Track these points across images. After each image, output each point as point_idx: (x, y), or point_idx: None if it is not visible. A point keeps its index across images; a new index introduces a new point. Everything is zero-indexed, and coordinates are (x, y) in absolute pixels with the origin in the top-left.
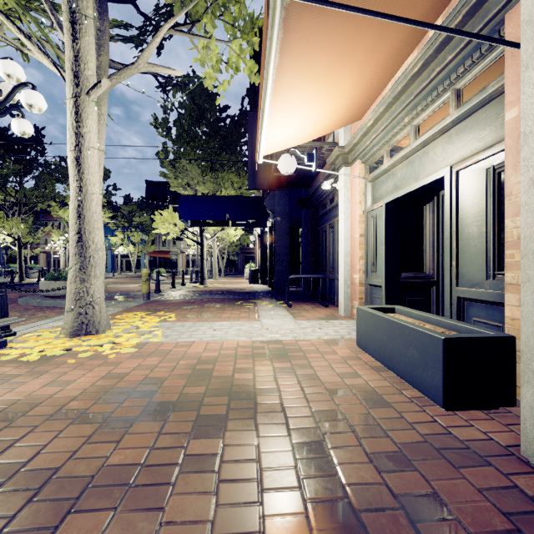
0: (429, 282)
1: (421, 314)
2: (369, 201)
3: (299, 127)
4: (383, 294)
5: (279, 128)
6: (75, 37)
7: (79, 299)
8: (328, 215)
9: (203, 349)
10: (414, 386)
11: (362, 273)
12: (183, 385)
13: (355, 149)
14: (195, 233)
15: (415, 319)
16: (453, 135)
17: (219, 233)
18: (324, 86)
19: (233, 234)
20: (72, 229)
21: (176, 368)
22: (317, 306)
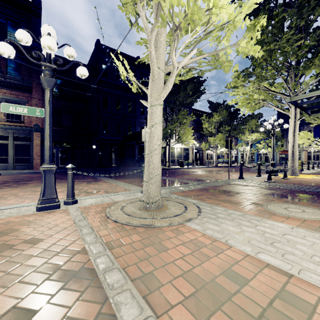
0: None
1: None
2: None
3: None
4: None
5: None
6: (295, 110)
7: (292, 167)
8: None
9: None
10: None
11: None
12: None
13: None
14: None
15: None
16: None
17: None
18: None
19: None
20: (290, 150)
21: None
22: None
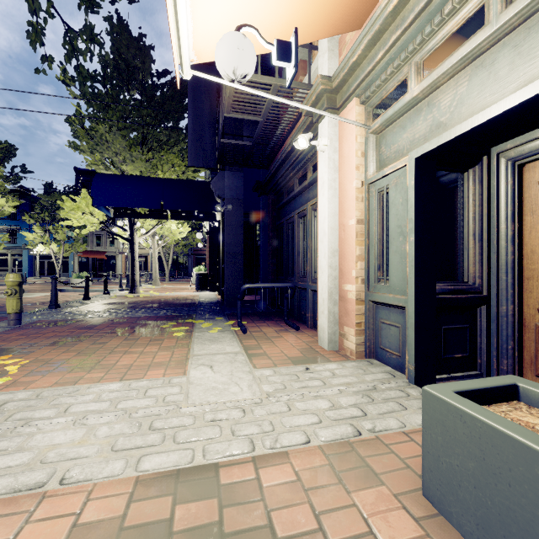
0: (477, 299)
1: None
2: (372, 165)
3: None
4: (410, 323)
5: None
6: None
7: None
8: (296, 201)
9: None
10: None
11: (360, 282)
12: None
13: (349, 80)
14: (126, 227)
15: None
16: None
17: (156, 227)
18: None
19: (177, 231)
20: None
21: None
22: (283, 328)
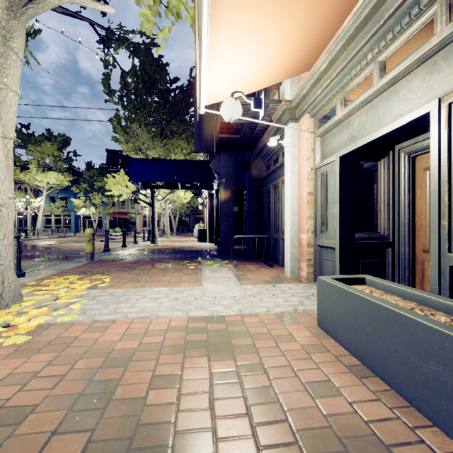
0: (384, 243)
1: (412, 291)
2: (318, 157)
3: (245, 68)
4: (336, 257)
5: (221, 67)
6: None
7: None
8: (271, 176)
9: (122, 332)
10: (440, 428)
11: (310, 233)
12: (56, 423)
13: (303, 103)
14: (147, 195)
15: (399, 296)
16: (439, 61)
17: (169, 195)
18: (277, 3)
19: (183, 197)
20: None
21: (67, 376)
22: (262, 266)
